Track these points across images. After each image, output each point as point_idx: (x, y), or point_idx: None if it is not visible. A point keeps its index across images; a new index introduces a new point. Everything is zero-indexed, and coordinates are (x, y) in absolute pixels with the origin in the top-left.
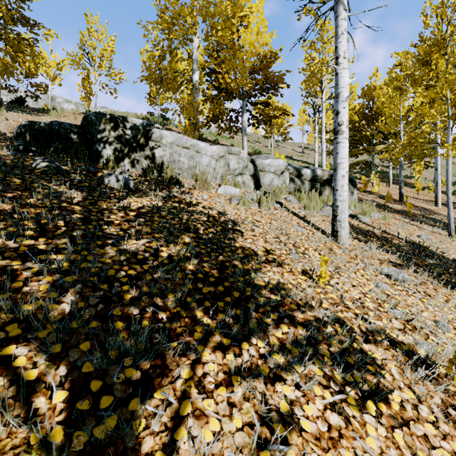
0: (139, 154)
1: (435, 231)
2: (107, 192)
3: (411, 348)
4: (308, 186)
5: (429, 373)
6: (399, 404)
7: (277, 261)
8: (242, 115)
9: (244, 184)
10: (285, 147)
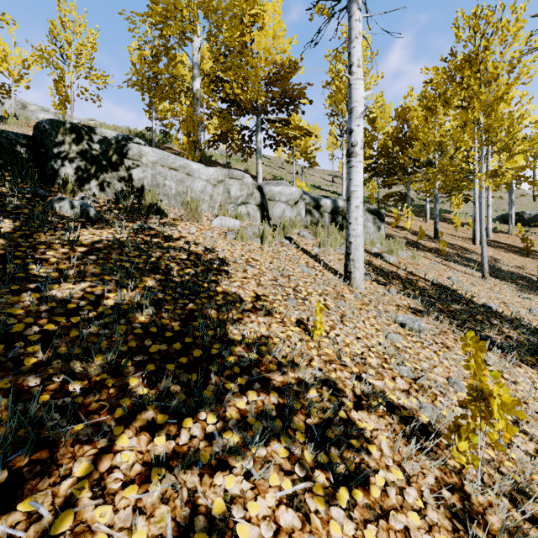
0: (110, 175)
1: (468, 273)
2: (52, 221)
3: (412, 414)
4: (329, 219)
5: (423, 446)
6: (381, 488)
7: (264, 309)
8: (256, 134)
9: (249, 215)
10: (313, 174)
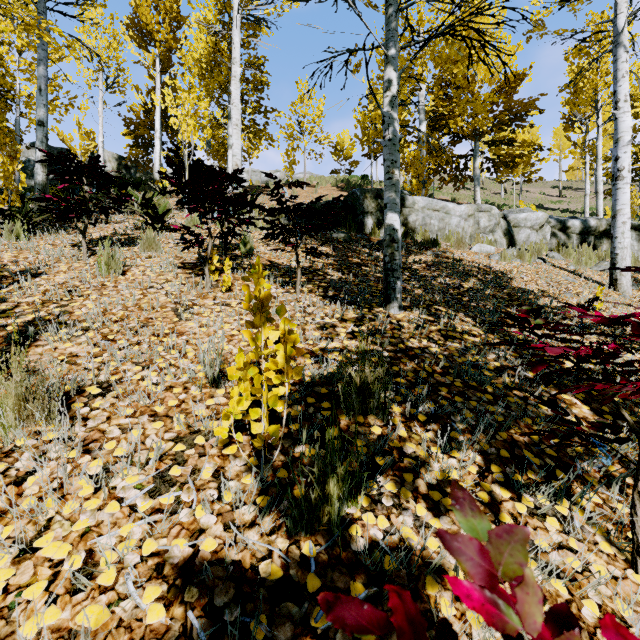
0: None
1: None
2: None
3: None
4: (577, 240)
5: None
6: None
7: (554, 293)
8: (474, 161)
9: (496, 242)
10: (527, 190)
